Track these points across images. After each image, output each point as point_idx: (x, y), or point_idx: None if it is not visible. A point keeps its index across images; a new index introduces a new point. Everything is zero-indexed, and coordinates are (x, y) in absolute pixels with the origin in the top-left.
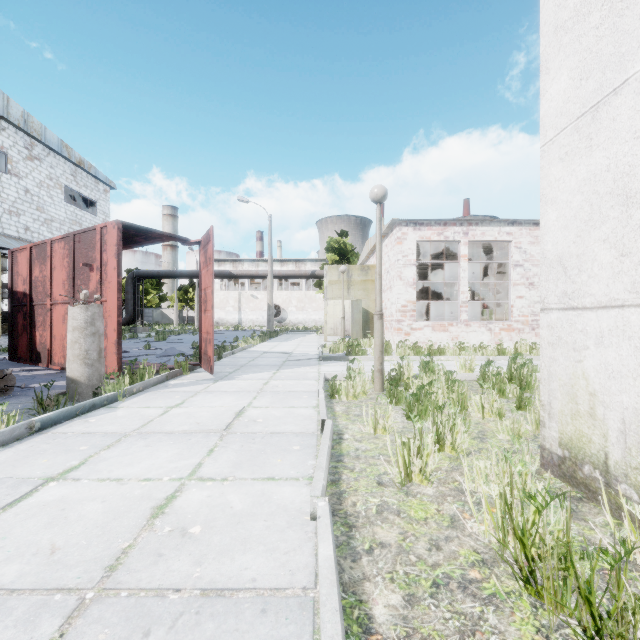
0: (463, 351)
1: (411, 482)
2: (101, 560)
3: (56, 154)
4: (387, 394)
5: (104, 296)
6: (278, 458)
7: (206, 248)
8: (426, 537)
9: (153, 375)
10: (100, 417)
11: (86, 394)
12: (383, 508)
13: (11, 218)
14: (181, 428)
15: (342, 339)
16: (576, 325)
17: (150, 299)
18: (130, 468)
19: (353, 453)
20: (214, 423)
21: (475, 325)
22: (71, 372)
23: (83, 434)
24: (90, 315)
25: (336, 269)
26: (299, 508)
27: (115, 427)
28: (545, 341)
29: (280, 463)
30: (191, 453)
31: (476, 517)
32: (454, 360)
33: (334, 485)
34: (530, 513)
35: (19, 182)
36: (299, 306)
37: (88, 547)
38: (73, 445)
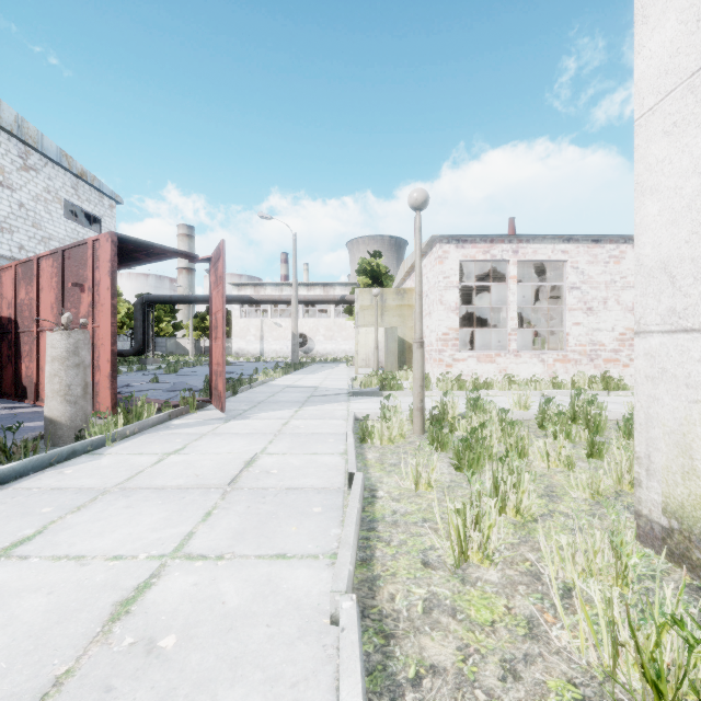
0: (513, 385)
1: (467, 562)
2: (19, 699)
3: (55, 164)
4: (429, 438)
5: (97, 321)
6: (293, 525)
7: (216, 265)
8: (496, 655)
9: (154, 414)
10: (79, 467)
11: (68, 437)
12: (432, 604)
13: (3, 235)
14: (175, 482)
15: (375, 371)
16: (690, 353)
17: (163, 327)
18: (99, 540)
19: (389, 517)
20: (217, 475)
21: (526, 356)
22: (49, 411)
23: (51, 490)
24: (73, 343)
25: (368, 293)
26: (316, 604)
27: (94, 480)
28: (641, 374)
29: (295, 532)
30: (182, 517)
31: (567, 626)
32: (503, 395)
33: (365, 566)
34: (653, 628)
35: (12, 195)
36: (327, 335)
37: (6, 674)
38: (34, 506)
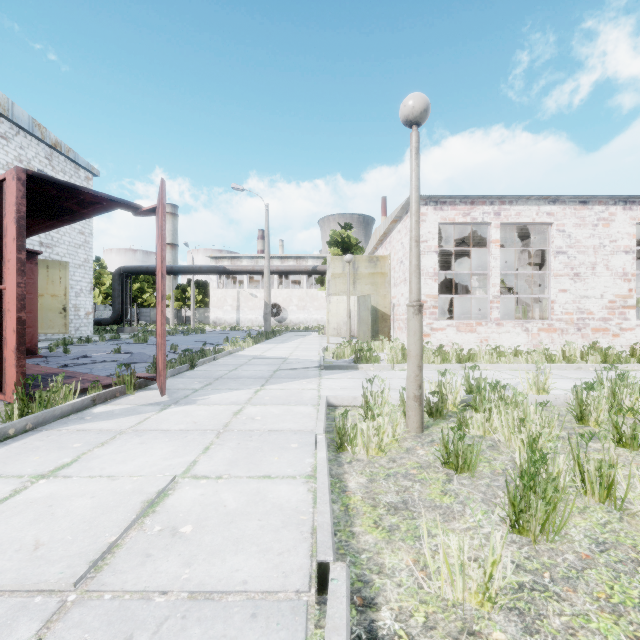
0: (502, 357)
1: None
2: None
3: (27, 134)
4: (442, 450)
5: (5, 281)
6: None
7: (158, 214)
8: None
9: (75, 397)
10: None
11: None
12: None
13: None
14: None
15: (348, 341)
16: None
17: (146, 298)
18: None
19: None
20: (71, 548)
21: (509, 324)
22: None
23: None
24: None
25: (340, 260)
26: None
27: None
28: None
29: None
30: None
31: None
32: (493, 369)
33: None
34: None
35: None
36: (300, 305)
37: None
38: None
